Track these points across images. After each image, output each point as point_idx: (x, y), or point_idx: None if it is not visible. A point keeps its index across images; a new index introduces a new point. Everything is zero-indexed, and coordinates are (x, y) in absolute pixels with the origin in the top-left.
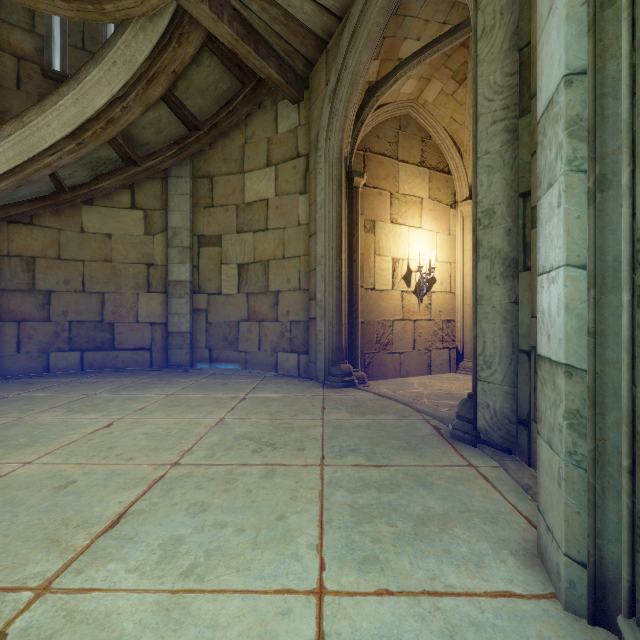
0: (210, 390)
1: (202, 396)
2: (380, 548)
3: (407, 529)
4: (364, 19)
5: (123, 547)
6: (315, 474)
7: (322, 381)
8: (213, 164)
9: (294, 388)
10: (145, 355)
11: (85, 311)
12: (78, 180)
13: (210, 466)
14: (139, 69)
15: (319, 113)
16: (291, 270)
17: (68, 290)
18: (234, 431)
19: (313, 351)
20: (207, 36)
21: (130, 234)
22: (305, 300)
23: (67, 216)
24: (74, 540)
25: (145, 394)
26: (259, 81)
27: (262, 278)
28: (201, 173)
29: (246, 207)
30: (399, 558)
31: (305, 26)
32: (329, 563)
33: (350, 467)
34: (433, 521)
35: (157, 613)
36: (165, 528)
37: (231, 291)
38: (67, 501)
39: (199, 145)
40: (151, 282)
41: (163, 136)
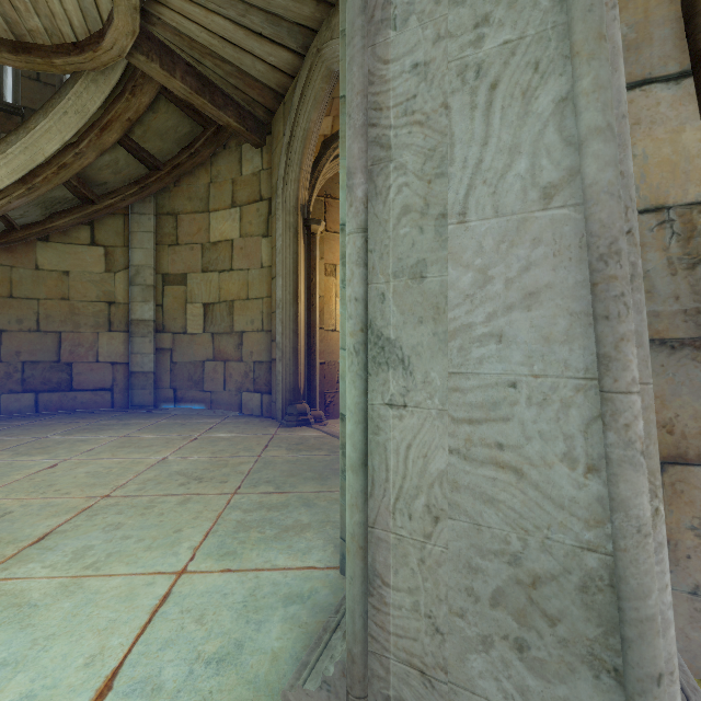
0: (166, 431)
1: (155, 437)
2: (242, 547)
3: (271, 534)
4: (310, 84)
5: (43, 554)
6: (224, 500)
7: (280, 420)
8: (178, 202)
9: (250, 428)
10: (106, 396)
11: (40, 351)
12: (31, 219)
13: (136, 497)
14: (92, 117)
15: (278, 161)
16: (255, 311)
17: (21, 329)
18: (171, 468)
19: (274, 391)
20: (162, 87)
21: (90, 271)
22: (268, 341)
23: (20, 253)
24: (4, 551)
25: (98, 436)
26: (220, 126)
27: (227, 318)
28: (165, 210)
29: (211, 246)
30: (252, 552)
31: (260, 81)
32: (198, 557)
33: (257, 494)
34: (295, 529)
35: (59, 588)
36: (81, 541)
37: (196, 330)
38: (3, 526)
39: (161, 184)
40: (112, 321)
41: (122, 176)
